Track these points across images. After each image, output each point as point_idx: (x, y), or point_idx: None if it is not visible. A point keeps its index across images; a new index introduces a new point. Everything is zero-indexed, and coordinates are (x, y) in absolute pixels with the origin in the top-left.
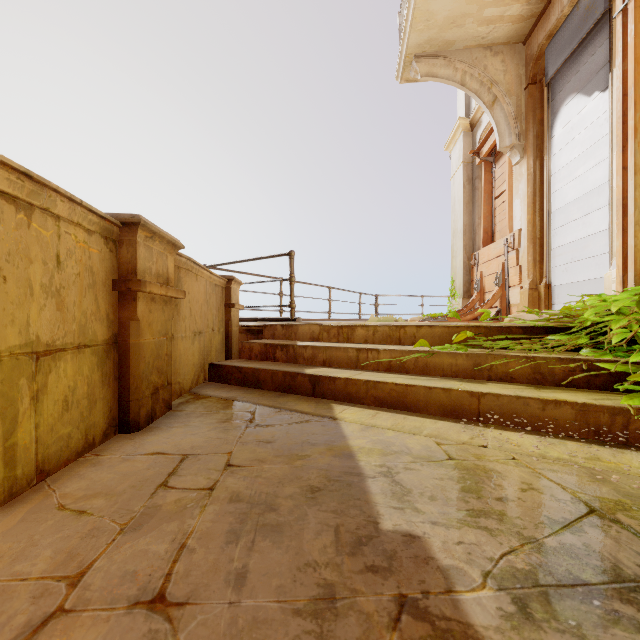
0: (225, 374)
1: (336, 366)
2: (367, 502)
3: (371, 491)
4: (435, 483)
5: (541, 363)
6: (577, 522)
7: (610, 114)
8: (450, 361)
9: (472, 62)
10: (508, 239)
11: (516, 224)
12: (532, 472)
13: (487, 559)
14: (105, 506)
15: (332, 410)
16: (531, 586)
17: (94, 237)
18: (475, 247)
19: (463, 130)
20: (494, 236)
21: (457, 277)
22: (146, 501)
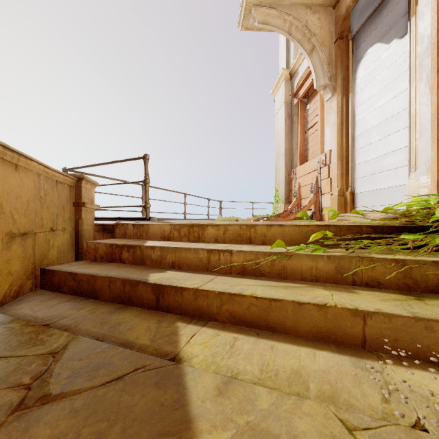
0: (57, 281)
1: (186, 268)
2: None
3: None
4: None
5: (412, 267)
6: None
7: (409, 54)
8: (310, 264)
9: (297, 16)
10: (321, 158)
11: (327, 146)
12: None
13: None
14: None
15: (176, 338)
16: None
17: None
18: (293, 165)
19: (285, 78)
20: (307, 157)
21: (280, 187)
22: None
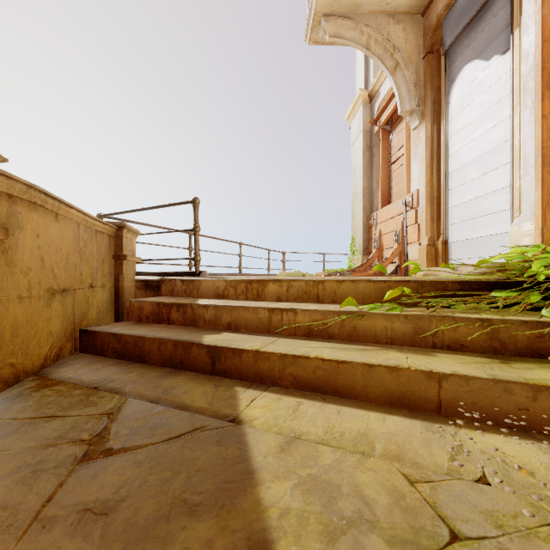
0: (100, 343)
1: (244, 330)
2: None
3: None
4: None
5: (500, 327)
6: None
7: (512, 74)
8: (384, 324)
9: (377, 27)
10: (406, 199)
11: (414, 185)
12: None
13: None
14: None
15: (236, 401)
16: None
17: None
18: (373, 208)
19: (363, 101)
20: (391, 198)
21: (357, 235)
22: None
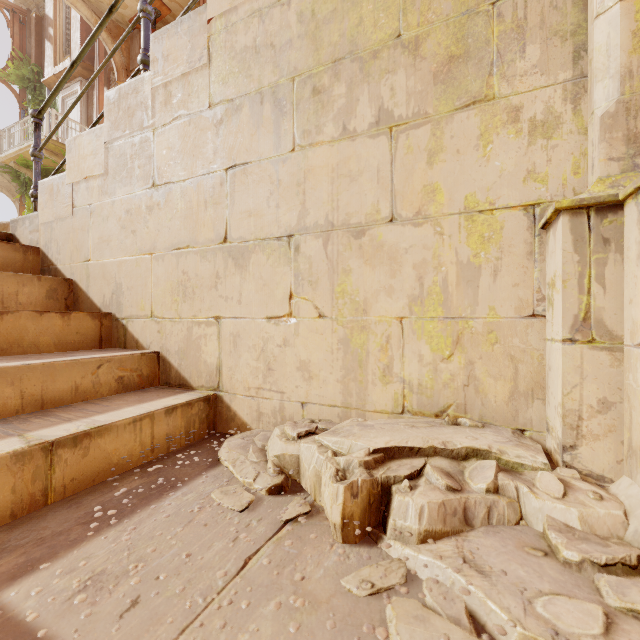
0: None
1: None
2: None
3: None
4: None
5: None
6: None
7: None
8: None
9: (6, 186)
10: None
11: None
12: None
13: None
14: None
15: None
16: None
17: None
18: None
19: None
20: None
21: None
22: None
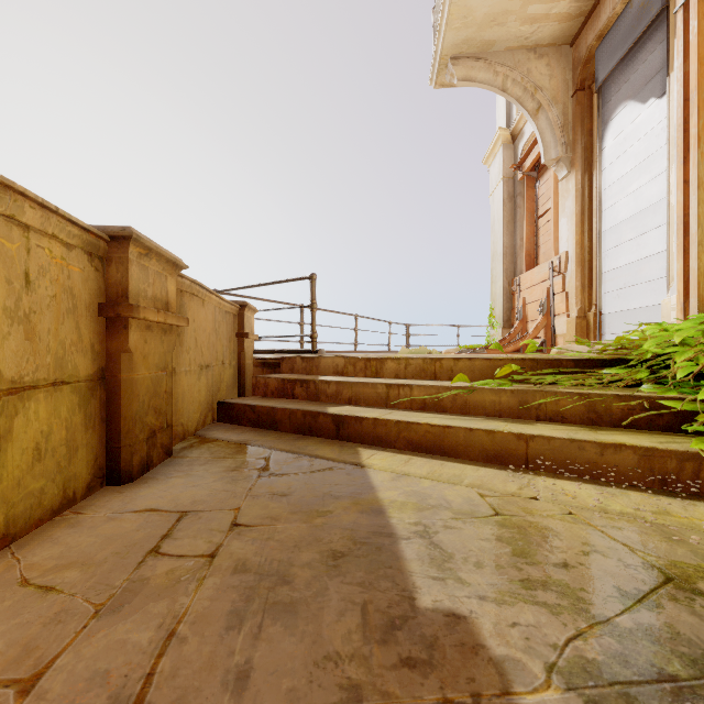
0: (236, 414)
1: (363, 404)
2: (401, 571)
3: (405, 556)
4: (481, 545)
5: (596, 401)
6: (653, 594)
7: (668, 123)
8: (493, 398)
9: (514, 65)
10: (553, 262)
11: (562, 246)
12: (593, 530)
13: (550, 646)
14: (79, 580)
15: (359, 455)
16: (607, 684)
17: (75, 253)
18: (517, 271)
19: (503, 142)
20: (538, 259)
21: (497, 304)
22: (131, 573)
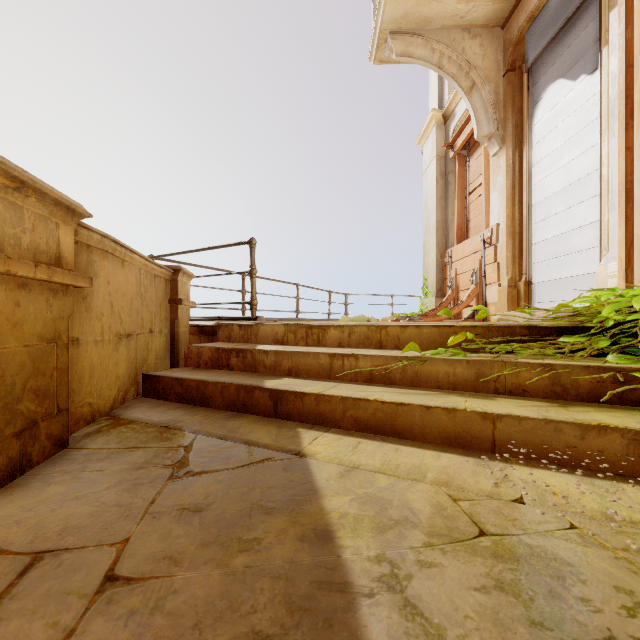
0: (163, 388)
1: (304, 376)
2: None
3: None
4: (478, 603)
5: (562, 372)
6: None
7: (600, 97)
8: (446, 370)
9: (450, 43)
10: (485, 234)
11: (493, 219)
12: (616, 558)
13: None
14: None
15: (299, 439)
16: None
17: None
18: (448, 244)
19: (436, 122)
20: (468, 233)
21: (430, 275)
22: None
